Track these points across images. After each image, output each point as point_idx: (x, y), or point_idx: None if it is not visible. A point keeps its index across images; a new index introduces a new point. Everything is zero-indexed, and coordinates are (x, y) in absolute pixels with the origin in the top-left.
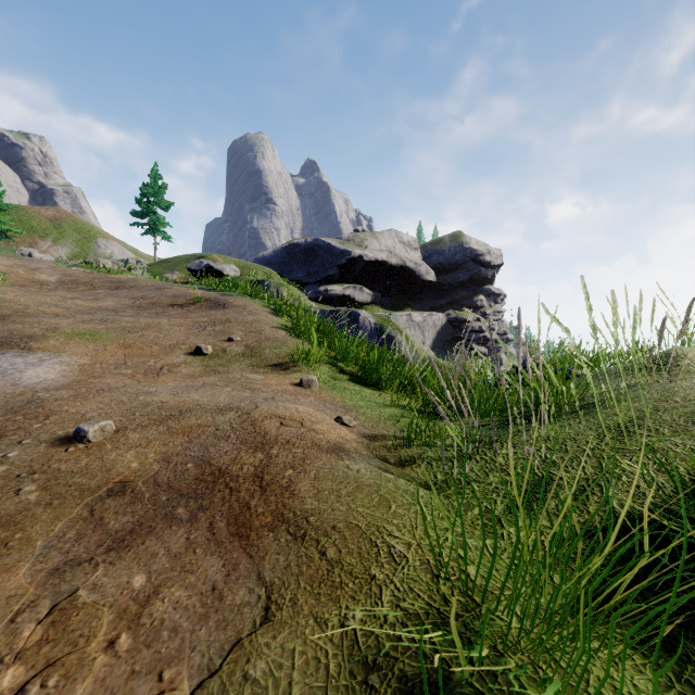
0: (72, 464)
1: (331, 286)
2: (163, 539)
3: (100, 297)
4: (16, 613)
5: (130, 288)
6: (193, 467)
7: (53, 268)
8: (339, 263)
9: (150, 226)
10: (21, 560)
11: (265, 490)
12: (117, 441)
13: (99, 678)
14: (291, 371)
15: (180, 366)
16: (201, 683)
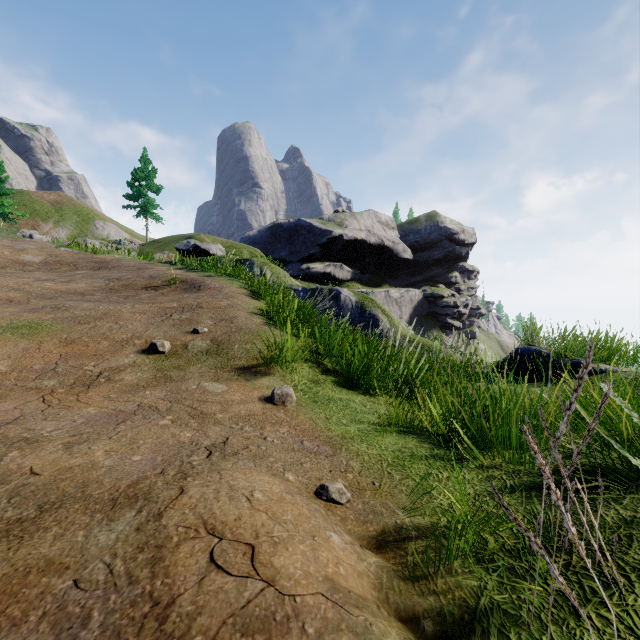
0: None
1: (313, 264)
2: None
3: (76, 278)
4: None
5: (112, 268)
6: None
7: (41, 249)
8: (320, 242)
9: (142, 208)
10: None
11: None
12: None
13: None
14: (262, 376)
15: (125, 370)
16: None
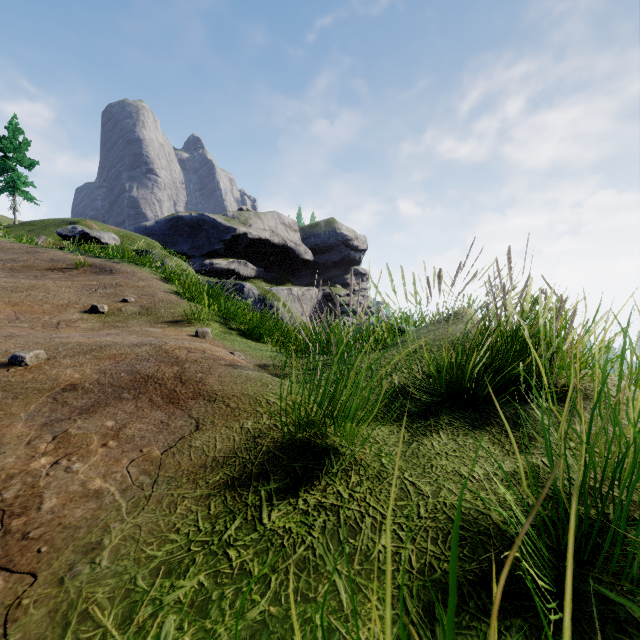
0: (19, 378)
1: (217, 259)
2: (118, 407)
3: None
4: (29, 441)
5: None
6: (126, 375)
7: None
8: (224, 238)
9: (8, 184)
10: (14, 422)
11: (185, 383)
12: (53, 364)
13: (103, 455)
14: (186, 327)
15: (78, 322)
16: (166, 450)
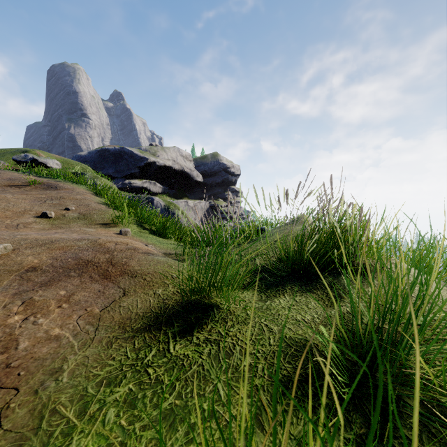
0: None
1: (134, 180)
2: (68, 282)
3: None
4: (5, 305)
5: None
6: (72, 260)
7: None
8: (139, 165)
9: None
10: None
11: (114, 265)
12: (17, 253)
13: (59, 313)
14: (113, 227)
15: (32, 224)
16: (103, 309)
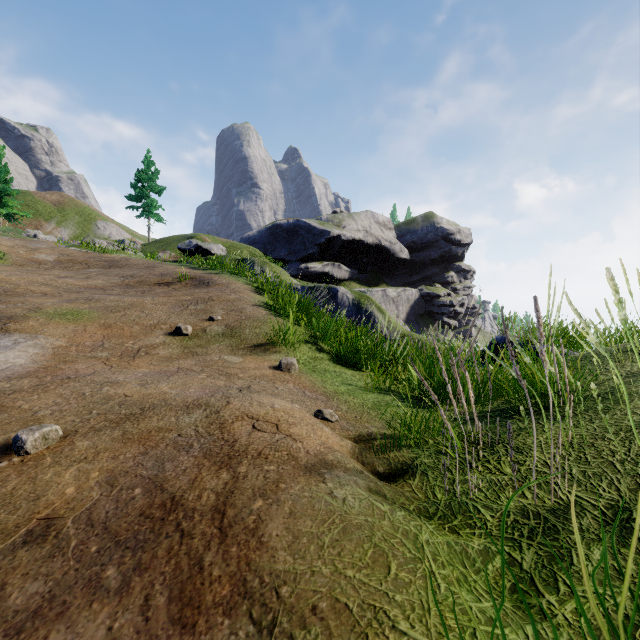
0: None
1: (311, 263)
2: (75, 629)
3: (92, 275)
4: None
5: (122, 267)
6: (141, 494)
7: (52, 248)
8: (319, 242)
9: (144, 209)
10: None
11: (225, 534)
12: (60, 452)
13: None
14: (270, 353)
15: (158, 347)
16: None
